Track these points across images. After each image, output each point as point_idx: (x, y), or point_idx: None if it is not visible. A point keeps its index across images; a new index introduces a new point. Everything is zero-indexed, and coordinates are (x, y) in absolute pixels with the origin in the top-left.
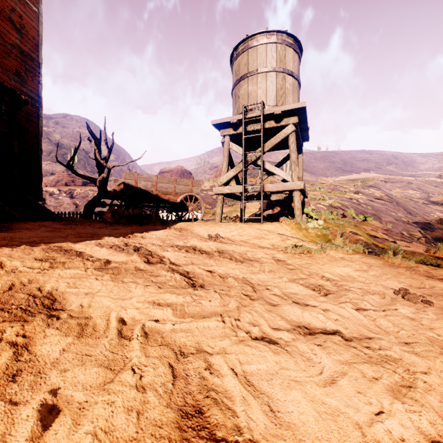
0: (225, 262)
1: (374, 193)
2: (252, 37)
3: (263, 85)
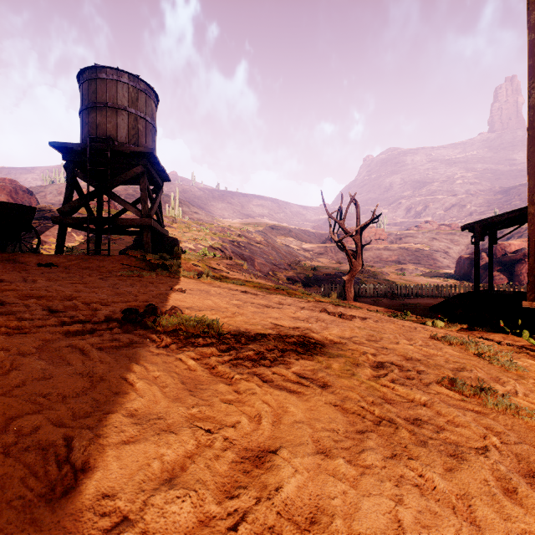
0: (44, 277)
1: (256, 238)
2: (101, 68)
3: (114, 120)
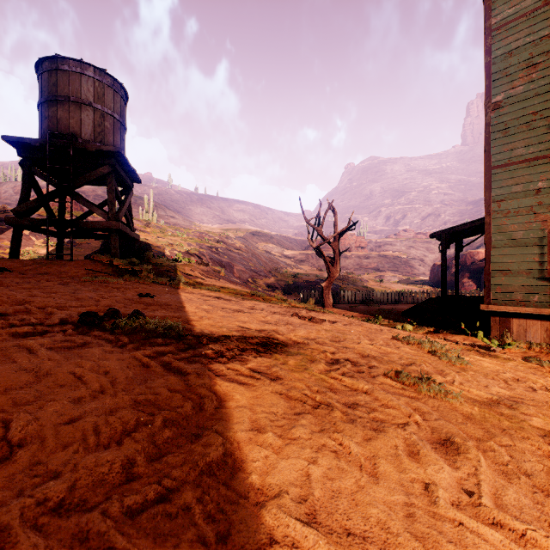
0: None
1: (236, 244)
2: (63, 59)
3: (77, 116)
